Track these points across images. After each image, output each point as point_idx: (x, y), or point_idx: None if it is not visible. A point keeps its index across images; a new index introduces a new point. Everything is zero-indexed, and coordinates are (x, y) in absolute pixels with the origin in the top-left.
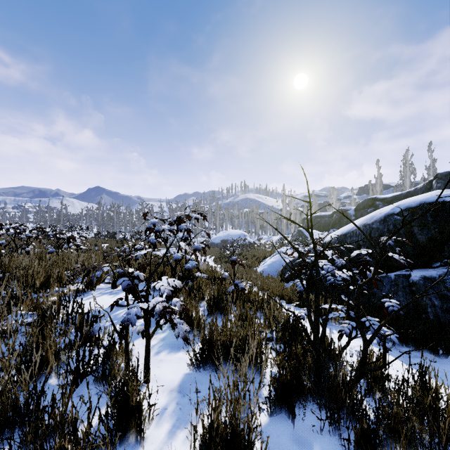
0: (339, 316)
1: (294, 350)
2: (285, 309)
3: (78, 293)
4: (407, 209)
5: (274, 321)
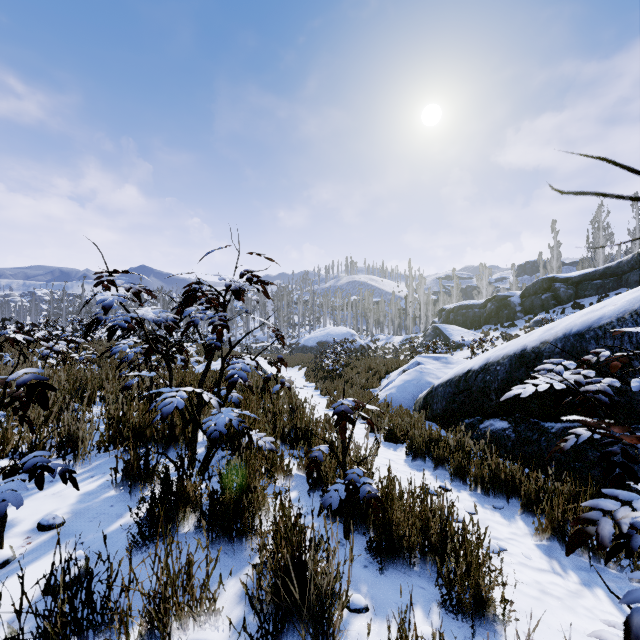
0: None
1: None
2: None
3: None
4: None
5: None
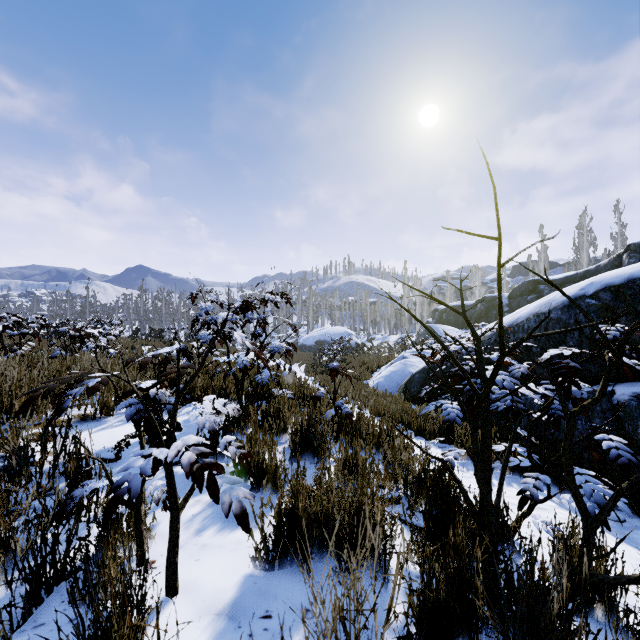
0: (521, 464)
1: (444, 529)
2: (428, 455)
3: (85, 421)
4: (607, 289)
5: (402, 470)
